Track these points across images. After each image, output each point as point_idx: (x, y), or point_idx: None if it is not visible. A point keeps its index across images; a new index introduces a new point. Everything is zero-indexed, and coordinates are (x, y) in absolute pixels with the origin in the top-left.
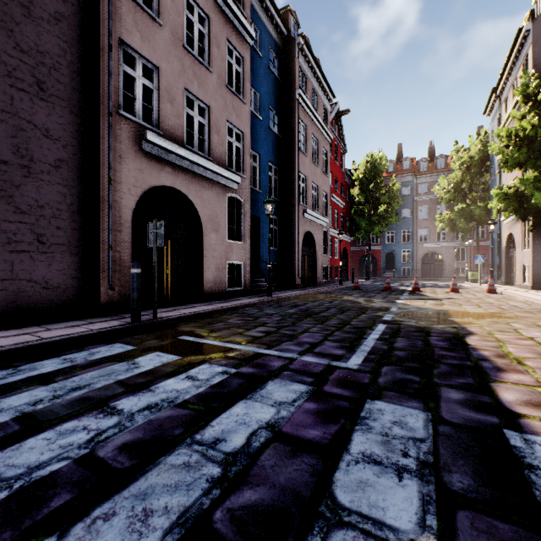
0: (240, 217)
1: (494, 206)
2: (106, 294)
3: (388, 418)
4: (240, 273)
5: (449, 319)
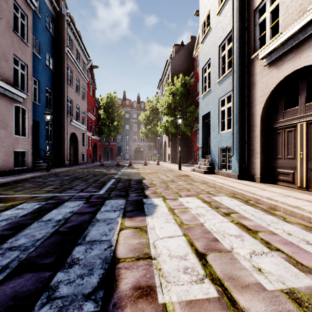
0: (24, 120)
1: (159, 129)
2: None
3: (113, 203)
4: (24, 157)
5: (140, 175)
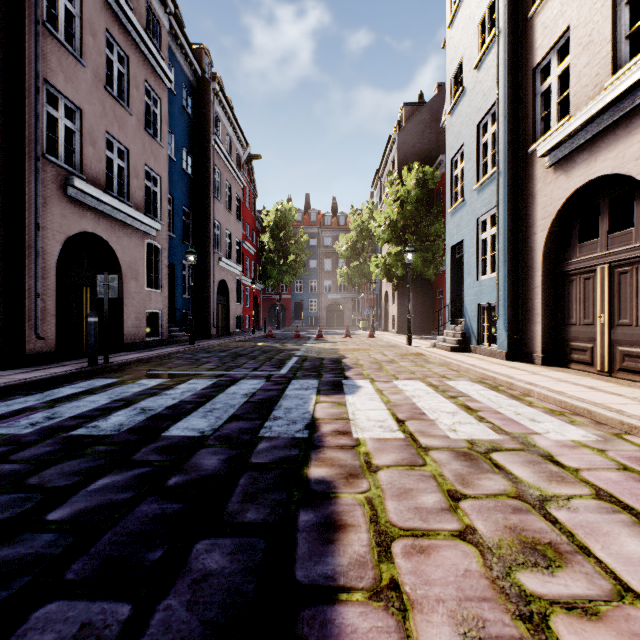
0: (157, 264)
1: (373, 270)
2: (32, 344)
3: (302, 382)
4: (157, 322)
5: (337, 353)
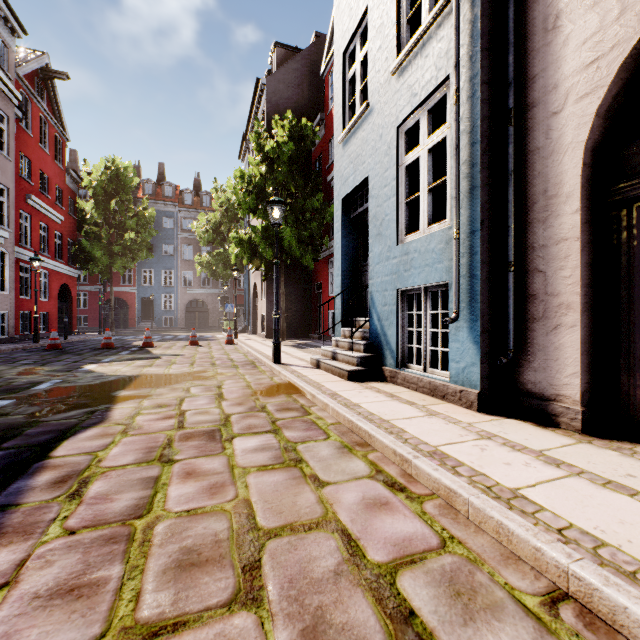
0: None
1: (233, 251)
2: None
3: None
4: None
5: (112, 395)
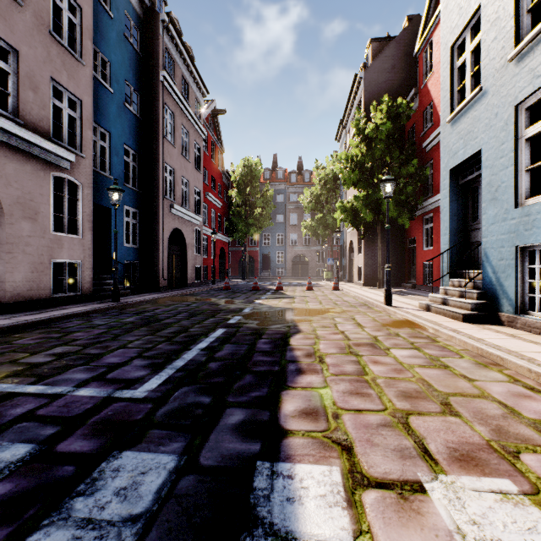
0: (77, 205)
1: (338, 217)
2: None
3: (118, 482)
4: (77, 274)
5: (289, 318)
